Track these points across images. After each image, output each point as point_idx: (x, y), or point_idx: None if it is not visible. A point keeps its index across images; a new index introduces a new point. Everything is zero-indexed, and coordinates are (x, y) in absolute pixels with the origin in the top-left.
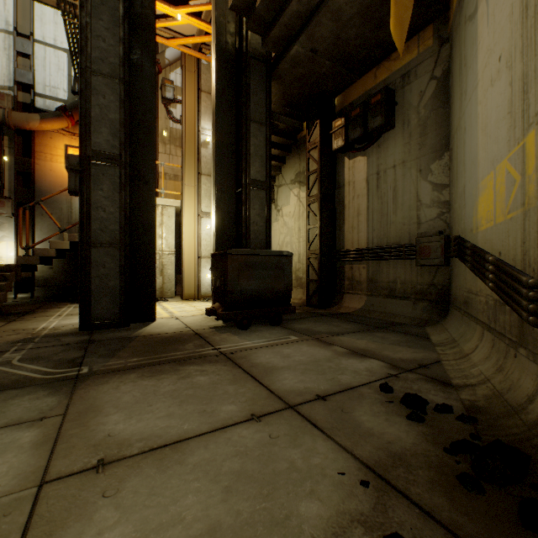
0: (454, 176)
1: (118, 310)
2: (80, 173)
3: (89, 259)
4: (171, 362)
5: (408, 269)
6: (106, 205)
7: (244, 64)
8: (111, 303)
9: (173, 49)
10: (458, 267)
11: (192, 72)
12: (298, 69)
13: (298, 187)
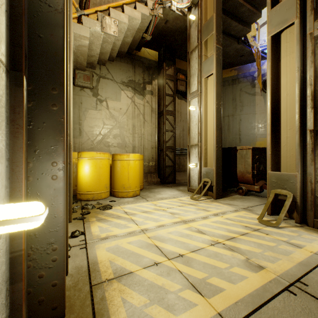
0: (224, 129)
1: None
2: None
3: None
4: None
5: None
6: None
7: None
8: None
9: None
10: None
11: None
12: None
13: (133, 92)
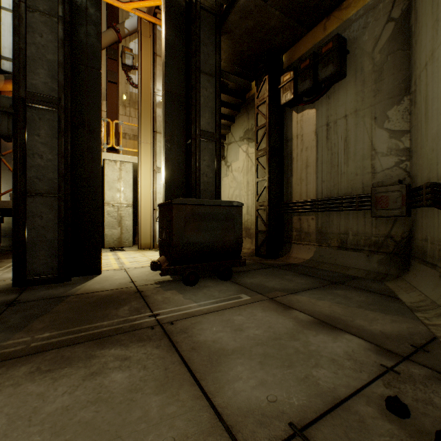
0: (420, 118)
1: (58, 264)
2: (13, 116)
3: (23, 209)
4: (88, 341)
5: (361, 220)
6: (43, 152)
7: (193, 14)
8: (49, 256)
9: (132, 20)
10: (430, 218)
11: (148, 37)
12: (247, 21)
13: (247, 144)
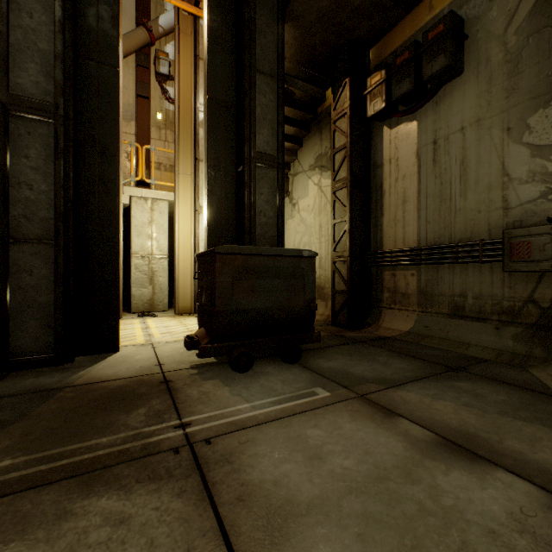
0: None
1: (55, 339)
2: None
3: (3, 261)
4: (69, 478)
5: (486, 277)
6: (34, 180)
7: None
8: (42, 328)
9: (168, 15)
10: None
11: (188, 35)
12: None
13: (319, 174)
